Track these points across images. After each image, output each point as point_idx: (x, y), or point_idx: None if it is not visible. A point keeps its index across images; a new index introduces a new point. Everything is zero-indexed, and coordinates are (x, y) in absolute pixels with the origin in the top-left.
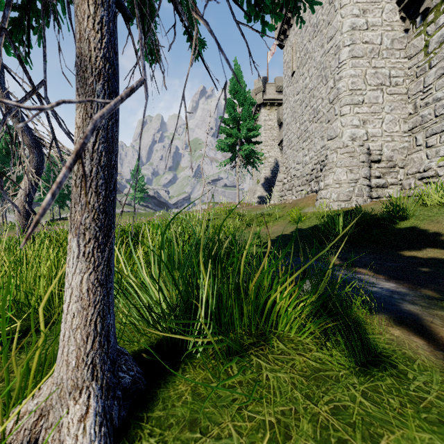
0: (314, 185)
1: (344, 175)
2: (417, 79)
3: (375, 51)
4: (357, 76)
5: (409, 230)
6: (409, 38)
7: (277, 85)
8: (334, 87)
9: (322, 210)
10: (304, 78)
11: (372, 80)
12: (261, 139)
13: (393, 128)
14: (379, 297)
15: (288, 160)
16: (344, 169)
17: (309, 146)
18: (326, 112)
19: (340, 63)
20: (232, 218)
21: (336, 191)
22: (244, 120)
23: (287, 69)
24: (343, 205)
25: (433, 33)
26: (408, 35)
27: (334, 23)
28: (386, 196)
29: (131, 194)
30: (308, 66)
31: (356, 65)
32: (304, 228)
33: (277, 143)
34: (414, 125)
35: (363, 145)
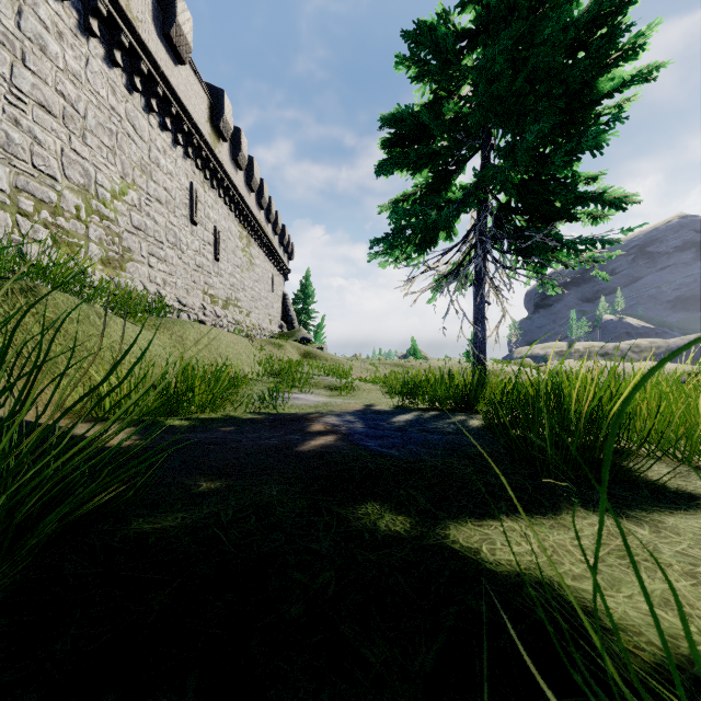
0: None
1: None
2: None
3: None
4: None
5: None
6: None
7: None
8: None
9: None
10: None
11: None
12: None
13: None
14: (360, 413)
15: None
16: None
17: None
18: None
19: None
20: None
21: None
22: None
23: None
24: None
25: None
26: None
27: None
28: None
29: None
30: None
31: None
32: None
33: None
34: None
35: None
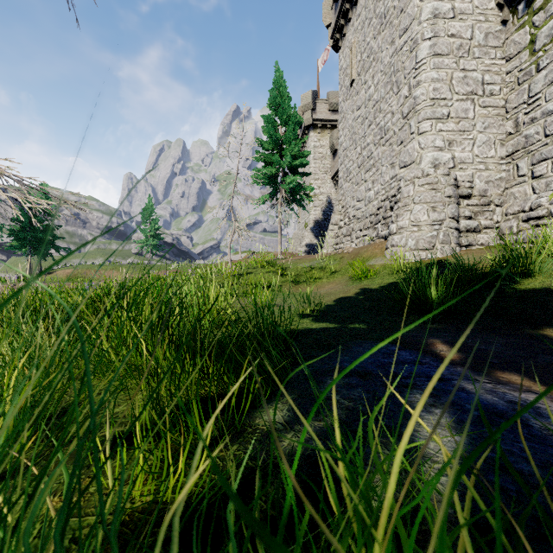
0: (382, 229)
1: (424, 214)
2: (519, 87)
3: (464, 48)
4: (441, 81)
5: (543, 294)
6: (508, 32)
7: (330, 102)
8: (410, 96)
9: (397, 262)
10: (368, 88)
11: (461, 87)
12: (310, 170)
13: (487, 153)
14: None
15: (345, 197)
16: (424, 206)
17: (373, 177)
18: (398, 130)
19: (418, 63)
20: (271, 273)
21: (413, 236)
22: (288, 144)
23: (344, 77)
24: (424, 255)
25: (542, 24)
26: (506, 29)
27: (410, 9)
28: (479, 244)
29: (141, 241)
30: (372, 71)
31: (440, 66)
32: (373, 288)
33: (330, 176)
34: (515, 148)
35: (449, 174)
